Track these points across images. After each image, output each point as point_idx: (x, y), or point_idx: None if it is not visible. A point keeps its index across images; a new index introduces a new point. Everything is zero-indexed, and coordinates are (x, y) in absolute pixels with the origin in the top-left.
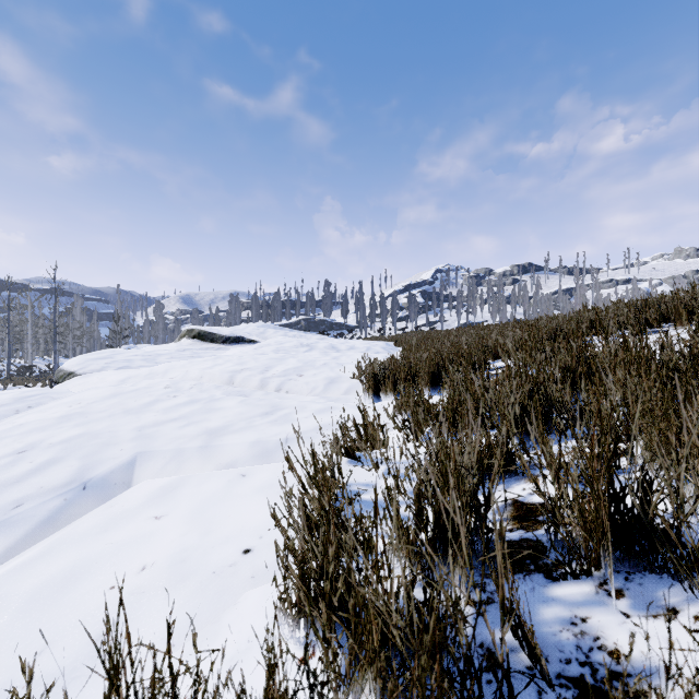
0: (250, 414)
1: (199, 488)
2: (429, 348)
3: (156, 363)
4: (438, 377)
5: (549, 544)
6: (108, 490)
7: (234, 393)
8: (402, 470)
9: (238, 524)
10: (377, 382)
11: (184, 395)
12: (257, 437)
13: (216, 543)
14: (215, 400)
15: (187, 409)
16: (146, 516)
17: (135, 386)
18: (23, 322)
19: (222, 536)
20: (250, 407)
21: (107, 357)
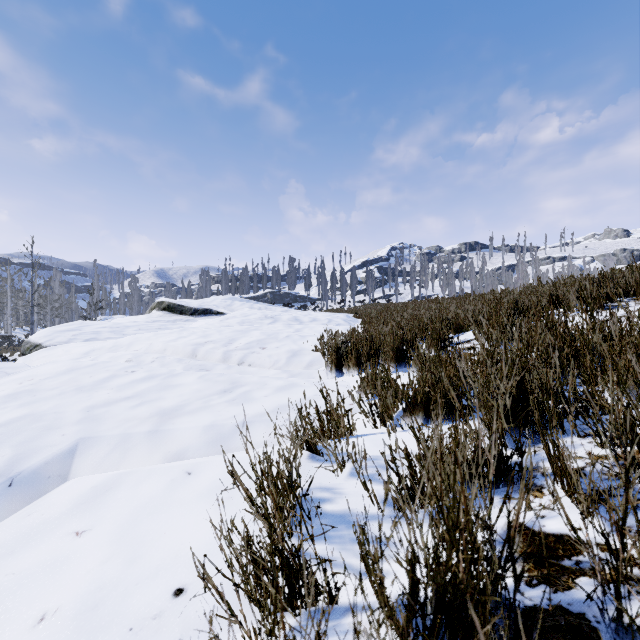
0: (208, 392)
1: (135, 490)
2: (389, 321)
3: (124, 334)
4: (403, 353)
5: (607, 632)
6: (39, 486)
7: (195, 367)
8: (372, 469)
9: (173, 547)
10: (339, 357)
11: (142, 370)
12: (211, 420)
13: (142, 577)
14: (174, 375)
15: (143, 385)
16: (66, 530)
17: (97, 359)
18: (3, 295)
19: (151, 566)
20: (209, 384)
21: (75, 329)
